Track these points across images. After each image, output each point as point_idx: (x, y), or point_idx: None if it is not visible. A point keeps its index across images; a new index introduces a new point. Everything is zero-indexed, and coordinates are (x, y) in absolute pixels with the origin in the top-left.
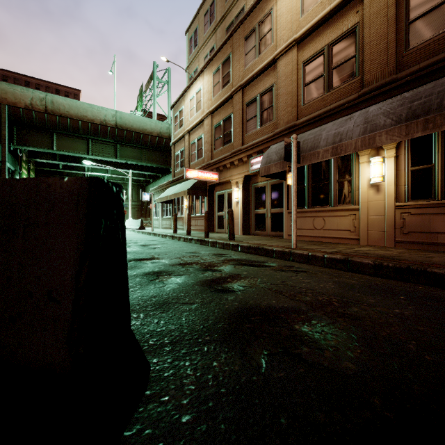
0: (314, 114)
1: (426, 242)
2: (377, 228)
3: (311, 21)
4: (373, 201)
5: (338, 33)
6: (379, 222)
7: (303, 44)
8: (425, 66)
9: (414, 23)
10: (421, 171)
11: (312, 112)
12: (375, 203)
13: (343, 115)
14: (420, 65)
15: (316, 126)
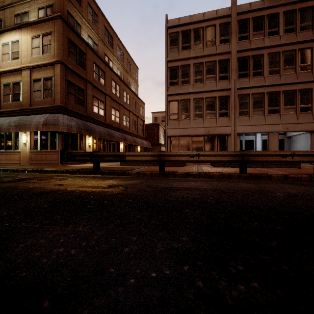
0: (6, 110)
1: (36, 163)
2: (26, 159)
3: (5, 68)
4: (24, 149)
5: (15, 80)
6: (26, 157)
7: (3, 75)
8: (35, 108)
9: (35, 92)
10: (36, 140)
11: (7, 108)
12: (25, 150)
13: (15, 115)
14: (34, 107)
15: (6, 115)
